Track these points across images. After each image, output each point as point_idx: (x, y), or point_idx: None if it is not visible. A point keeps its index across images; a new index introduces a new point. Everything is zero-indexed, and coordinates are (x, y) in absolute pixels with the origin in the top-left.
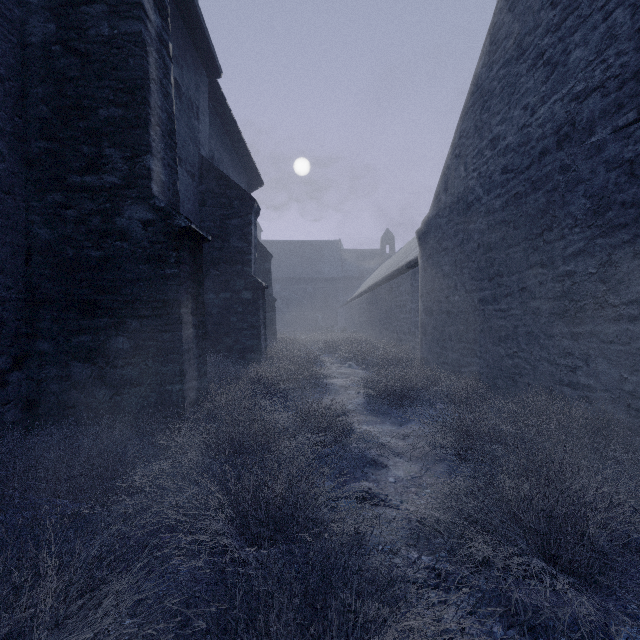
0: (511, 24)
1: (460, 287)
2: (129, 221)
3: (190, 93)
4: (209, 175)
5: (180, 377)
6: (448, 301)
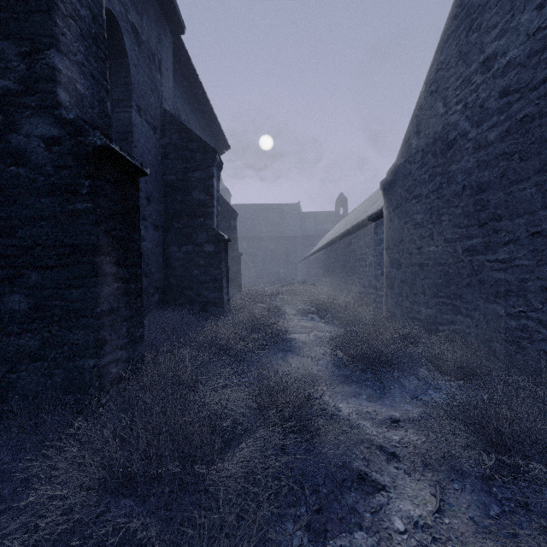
0: None
1: (437, 236)
2: (27, 139)
3: (151, 44)
4: (171, 128)
5: (94, 349)
6: (421, 252)
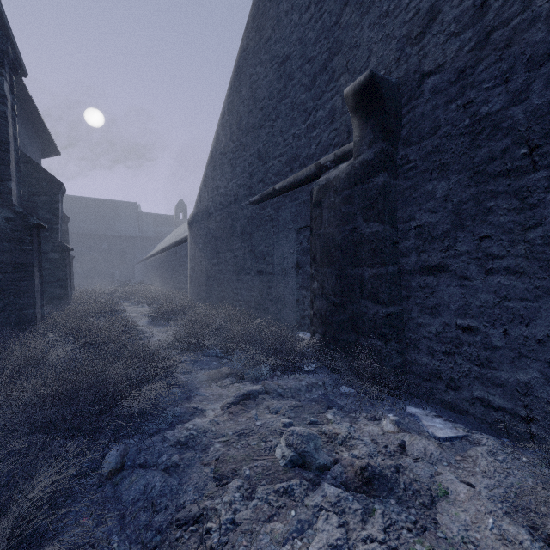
0: (222, 137)
1: (206, 257)
2: None
3: None
4: None
5: (34, 305)
6: (201, 264)
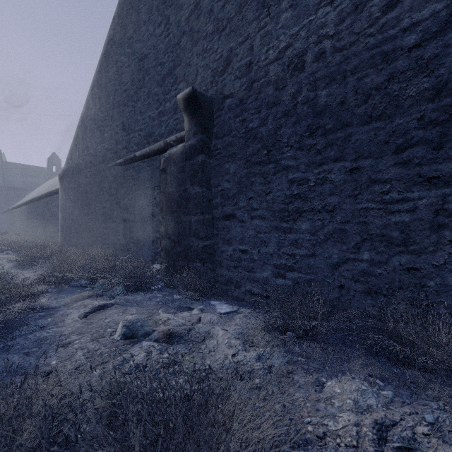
0: (92, 106)
1: (77, 207)
2: None
3: None
4: None
5: None
6: (72, 214)
